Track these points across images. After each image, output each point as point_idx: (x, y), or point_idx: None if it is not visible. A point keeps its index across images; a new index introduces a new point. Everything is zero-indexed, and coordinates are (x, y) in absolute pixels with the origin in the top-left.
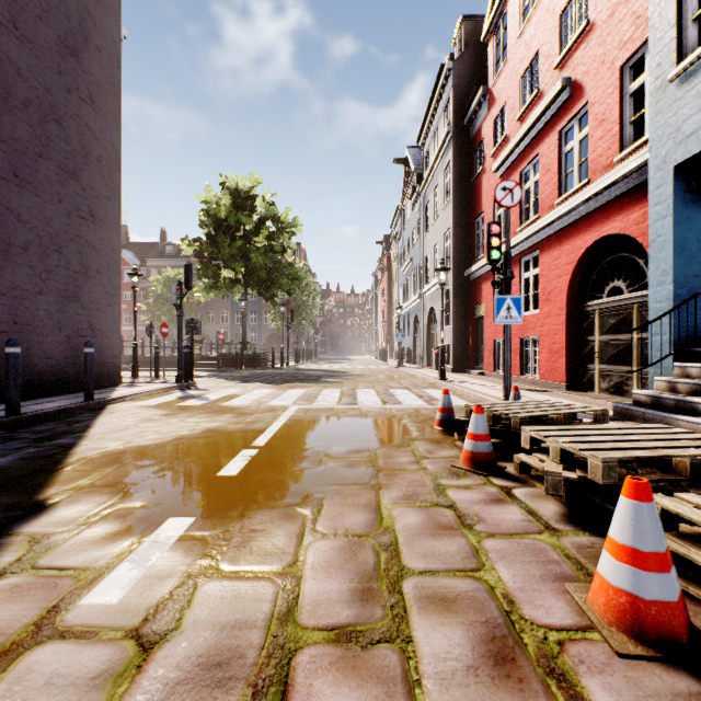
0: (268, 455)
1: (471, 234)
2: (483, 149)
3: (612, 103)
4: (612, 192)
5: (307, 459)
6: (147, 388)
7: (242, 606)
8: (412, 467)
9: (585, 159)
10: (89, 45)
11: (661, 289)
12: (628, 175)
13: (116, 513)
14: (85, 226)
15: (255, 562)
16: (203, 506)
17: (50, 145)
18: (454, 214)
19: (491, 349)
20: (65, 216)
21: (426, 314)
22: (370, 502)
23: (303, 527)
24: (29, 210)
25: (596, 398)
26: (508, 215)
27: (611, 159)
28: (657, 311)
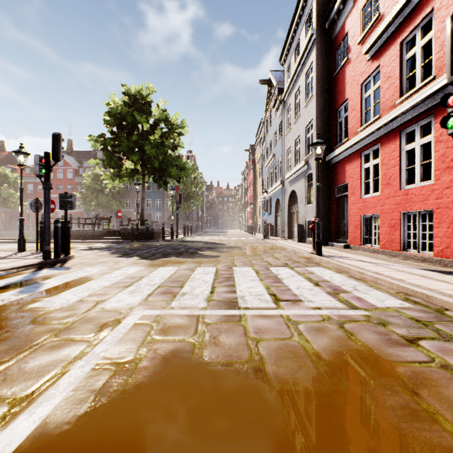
0: None
1: (332, 124)
2: (346, 43)
3: None
4: None
5: None
6: None
7: None
8: None
9: None
10: None
11: None
12: None
13: None
14: None
15: None
16: None
17: None
18: (317, 106)
19: (357, 224)
20: None
21: (287, 197)
22: None
23: None
24: None
25: None
26: None
27: None
28: None
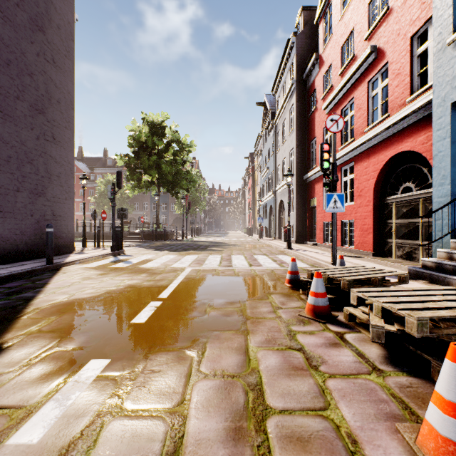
0: (169, 306)
1: (308, 152)
2: (316, 95)
3: (405, 62)
4: (405, 122)
5: (196, 309)
6: (91, 254)
7: (137, 446)
8: (270, 315)
9: (386, 100)
10: (52, 24)
11: (441, 188)
12: (416, 111)
13: (52, 355)
14: (49, 145)
15: (152, 401)
16: (117, 349)
17: (25, 91)
18: (296, 138)
19: (321, 228)
20: (35, 139)
21: (278, 205)
22: (241, 345)
23: (191, 368)
24: (9, 135)
25: (394, 262)
26: (335, 138)
27: (404, 100)
28: (439, 203)
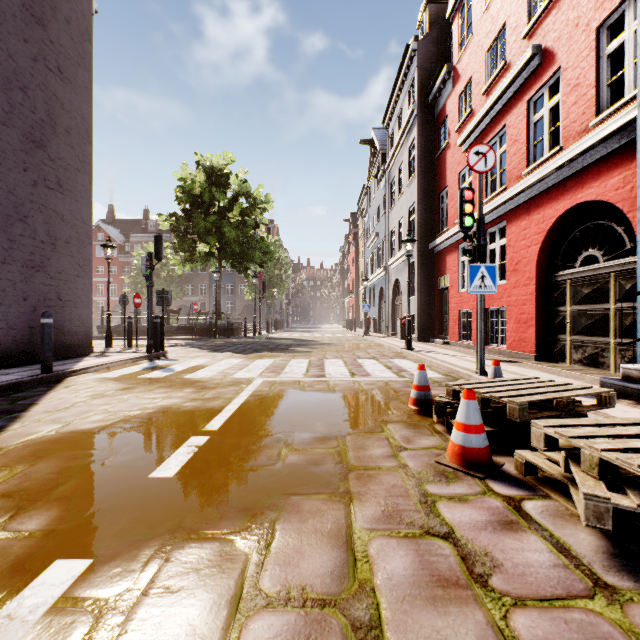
0: (219, 444)
1: (435, 209)
2: (447, 125)
3: (588, 66)
4: (588, 157)
5: (263, 451)
6: (115, 358)
7: None
8: (389, 463)
9: (556, 127)
10: (57, 15)
11: None
12: (606, 139)
13: None
14: (53, 196)
15: None
16: (111, 535)
17: (14, 112)
18: (418, 189)
19: (455, 319)
20: (30, 185)
21: (391, 286)
22: (339, 527)
23: (241, 581)
24: None
25: (570, 369)
26: (481, 180)
27: (586, 124)
28: None
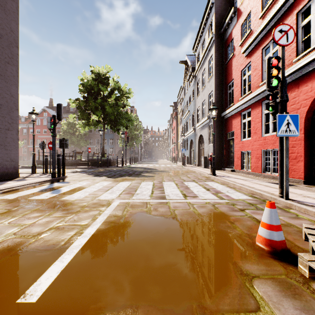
0: None
1: (225, 93)
2: (233, 44)
3: None
4: None
5: None
6: (27, 182)
7: None
8: None
9: None
10: None
11: None
12: None
13: None
14: None
15: None
16: None
17: None
18: (215, 82)
19: (239, 157)
20: None
21: (197, 139)
22: None
23: None
24: None
25: None
26: (283, 52)
27: None
28: None
